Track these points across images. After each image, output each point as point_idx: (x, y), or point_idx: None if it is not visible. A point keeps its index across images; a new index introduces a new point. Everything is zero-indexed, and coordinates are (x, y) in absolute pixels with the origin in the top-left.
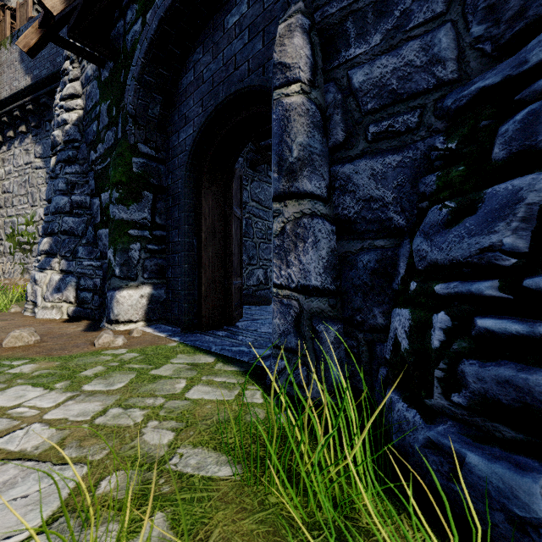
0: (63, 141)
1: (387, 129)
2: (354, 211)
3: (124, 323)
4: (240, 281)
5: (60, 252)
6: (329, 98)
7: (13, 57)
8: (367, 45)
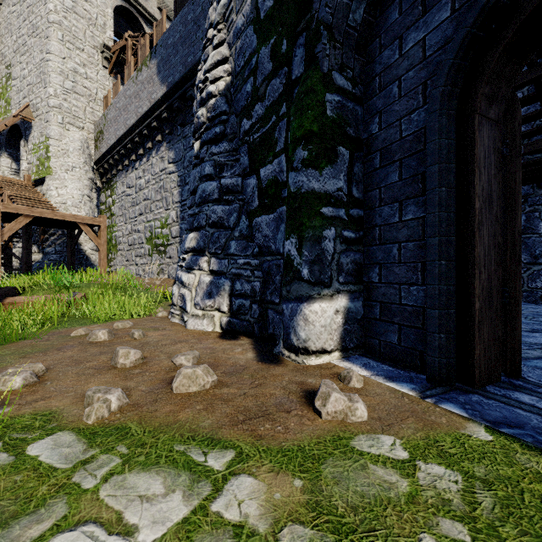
0: (208, 118)
1: None
2: None
3: (316, 353)
4: None
5: (209, 249)
6: None
7: (151, 72)
8: None
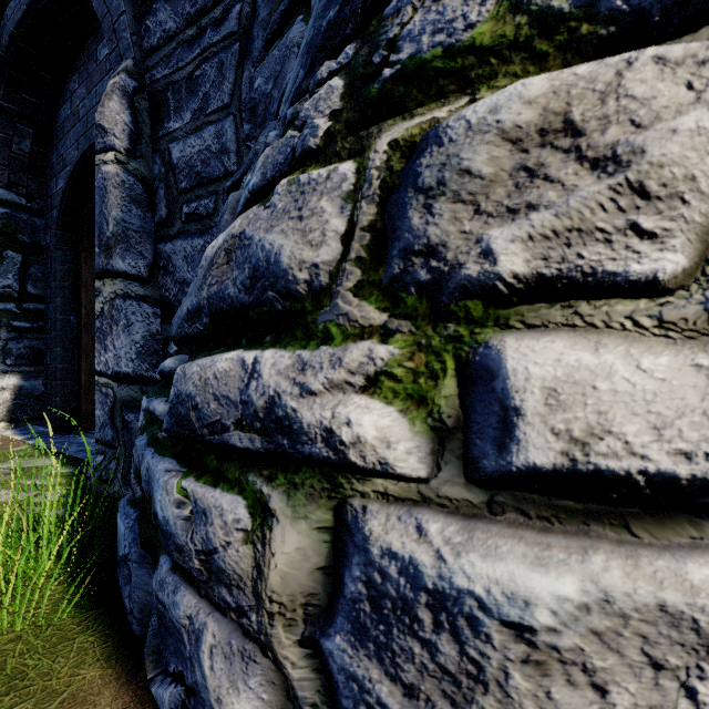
0: None
1: (195, 211)
2: (173, 293)
3: None
4: None
5: None
6: (156, 170)
7: None
8: (182, 121)
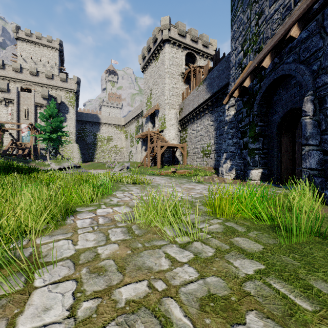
0: (229, 121)
1: None
2: (327, 148)
3: (253, 180)
4: (301, 168)
5: (229, 158)
6: (320, 117)
7: (204, 87)
8: None
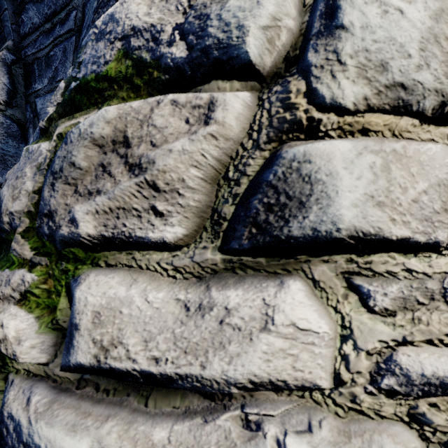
0: None
1: None
2: None
3: None
4: None
5: None
6: (27, 115)
7: None
8: (42, 84)
